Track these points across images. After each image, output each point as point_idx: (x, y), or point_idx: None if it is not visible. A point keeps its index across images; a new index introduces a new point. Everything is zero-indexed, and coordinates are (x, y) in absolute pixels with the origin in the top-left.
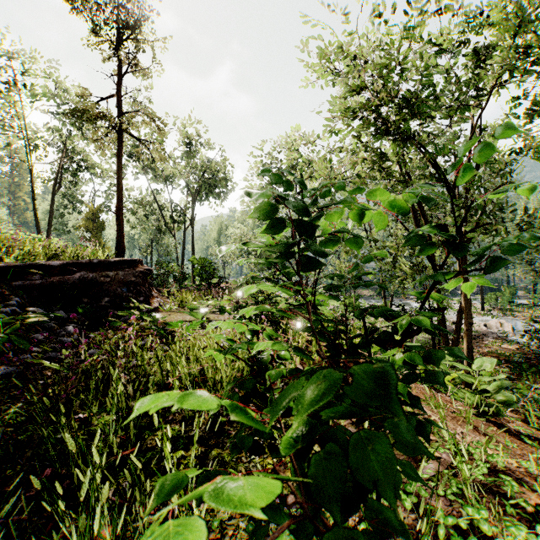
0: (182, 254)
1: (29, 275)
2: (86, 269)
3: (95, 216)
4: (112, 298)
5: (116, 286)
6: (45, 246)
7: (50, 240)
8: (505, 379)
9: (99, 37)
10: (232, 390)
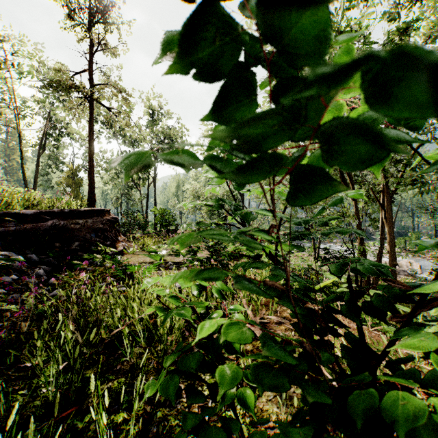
0: (146, 205)
1: (5, 222)
2: (58, 217)
3: (74, 174)
4: (82, 242)
5: (85, 232)
6: (24, 198)
7: (30, 193)
8: (435, 317)
9: (73, 20)
10: (183, 333)
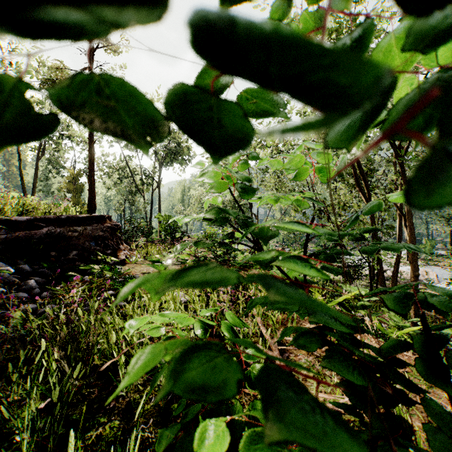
0: (150, 212)
1: None
2: (54, 224)
3: (75, 179)
4: (80, 251)
5: (84, 240)
6: (19, 203)
7: (26, 198)
8: None
9: None
10: None
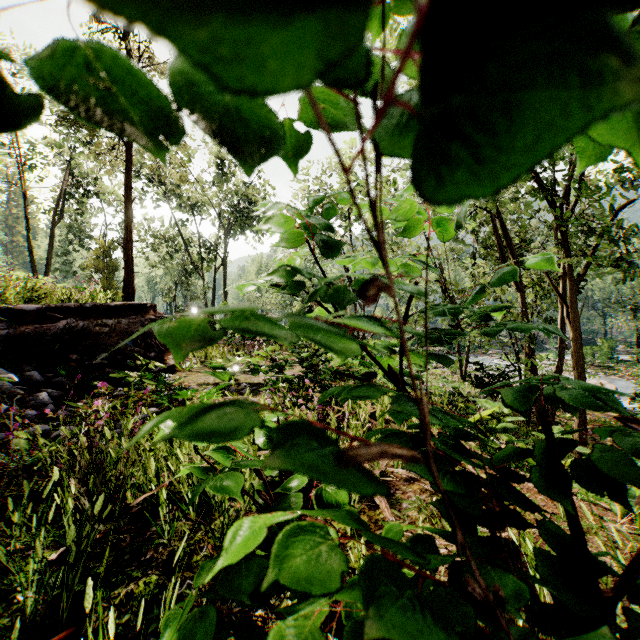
0: (212, 300)
1: None
2: (75, 316)
3: (106, 254)
4: (112, 353)
5: (117, 338)
6: (27, 287)
7: (36, 280)
8: None
9: (101, 23)
10: None
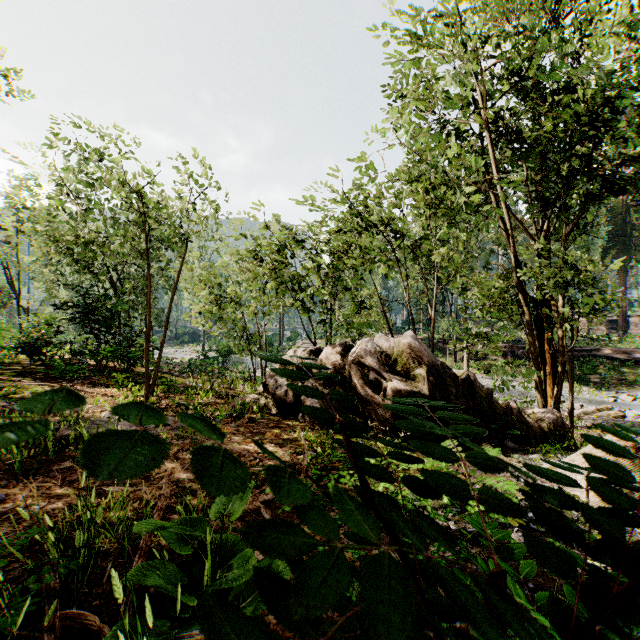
0: None
1: None
2: None
3: None
4: None
5: None
6: None
7: None
8: None
9: None
10: None
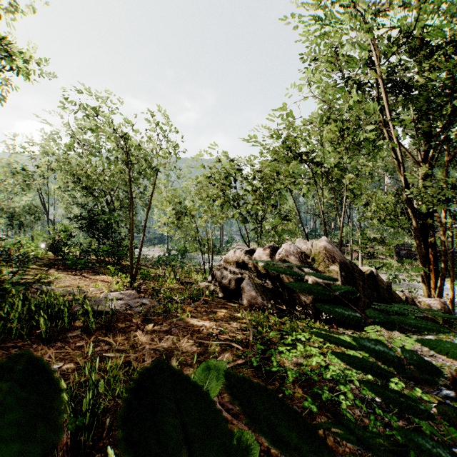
0: None
1: None
2: None
3: None
4: None
5: None
6: None
7: None
8: None
9: None
10: None
